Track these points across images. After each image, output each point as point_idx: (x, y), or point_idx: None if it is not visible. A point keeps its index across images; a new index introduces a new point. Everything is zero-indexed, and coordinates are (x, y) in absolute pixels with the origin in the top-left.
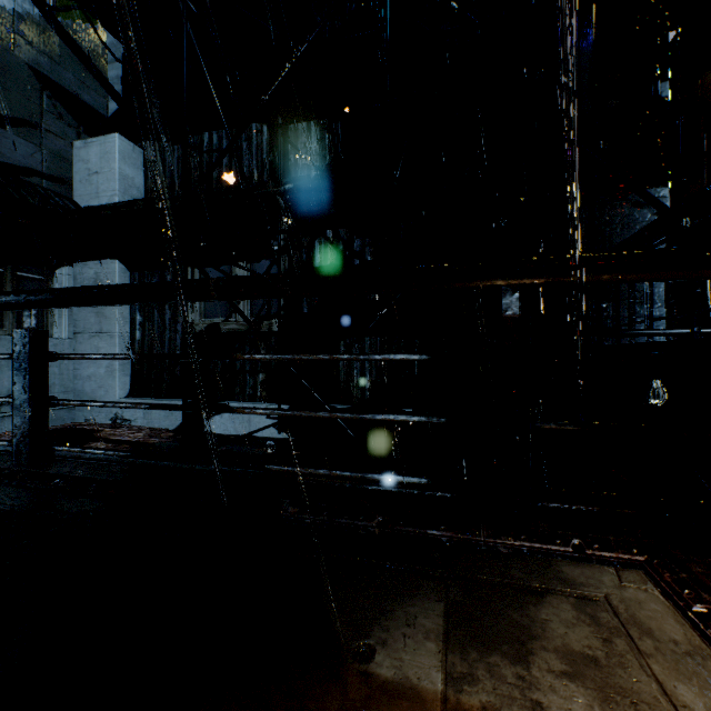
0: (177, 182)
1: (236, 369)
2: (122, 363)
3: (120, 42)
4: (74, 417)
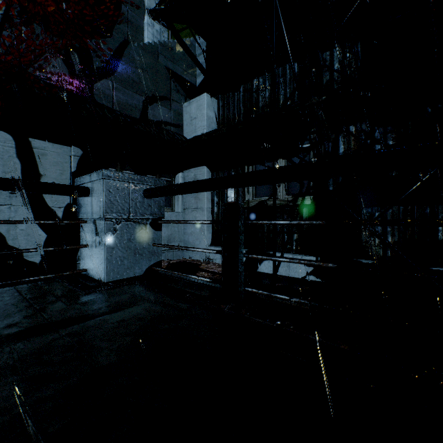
0: (236, 115)
1: (276, 230)
2: (208, 226)
3: (205, 41)
4: (184, 255)
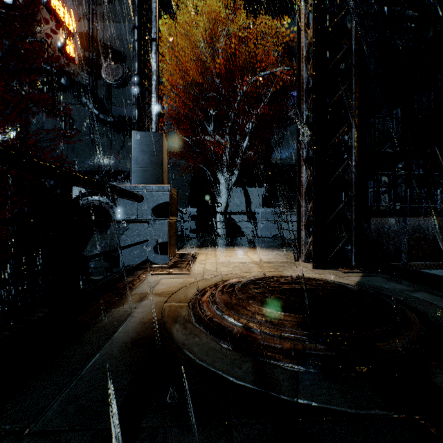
0: None
1: None
2: None
3: None
4: None
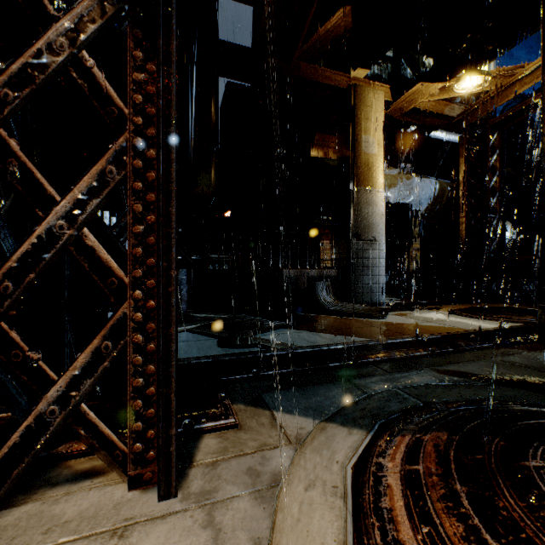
0: None
1: None
2: None
3: None
4: None
